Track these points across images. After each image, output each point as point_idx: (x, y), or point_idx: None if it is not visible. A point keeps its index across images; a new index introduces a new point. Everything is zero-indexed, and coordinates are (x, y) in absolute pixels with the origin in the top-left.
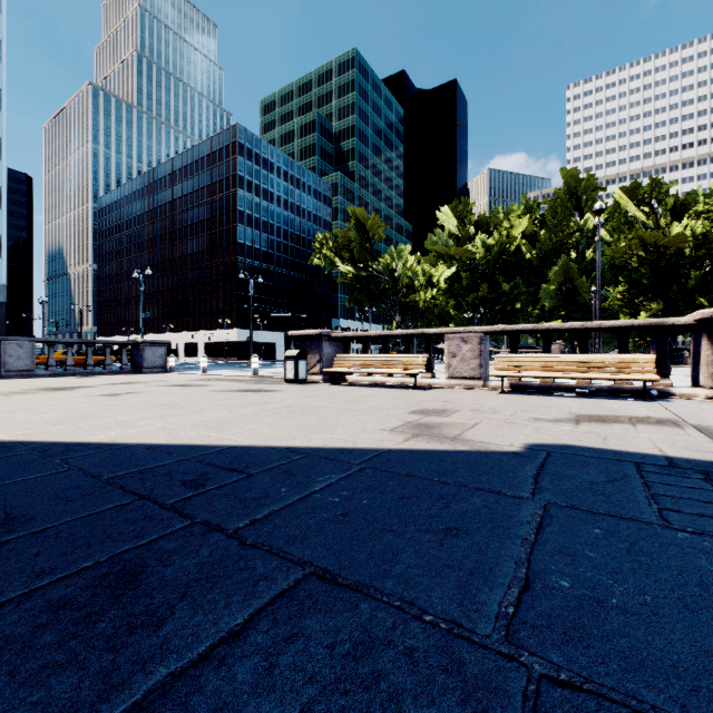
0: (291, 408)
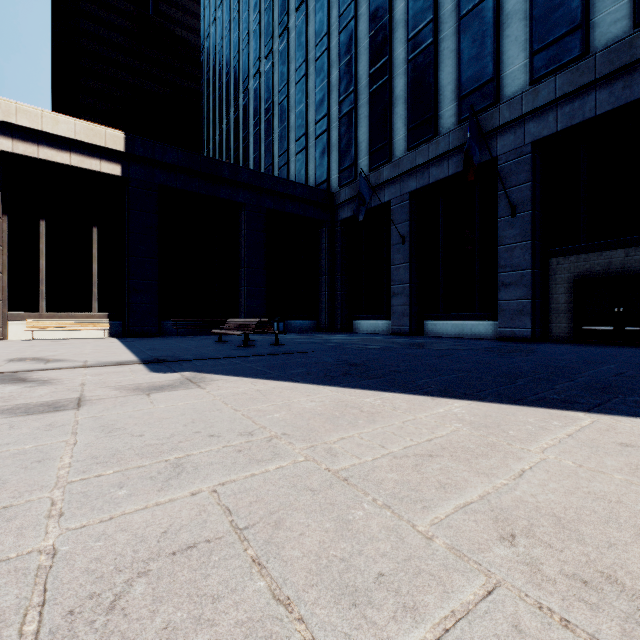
0: (183, 458)
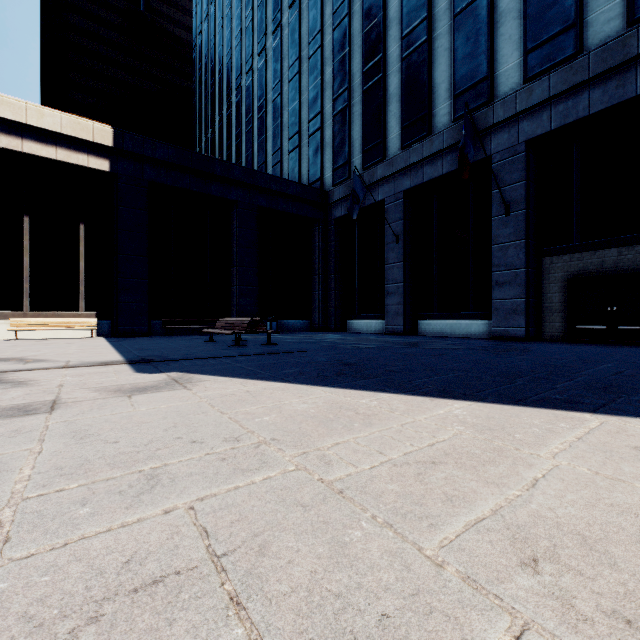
0: (159, 468)
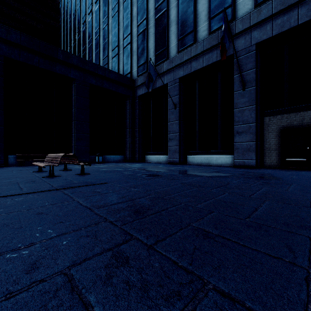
0: None
